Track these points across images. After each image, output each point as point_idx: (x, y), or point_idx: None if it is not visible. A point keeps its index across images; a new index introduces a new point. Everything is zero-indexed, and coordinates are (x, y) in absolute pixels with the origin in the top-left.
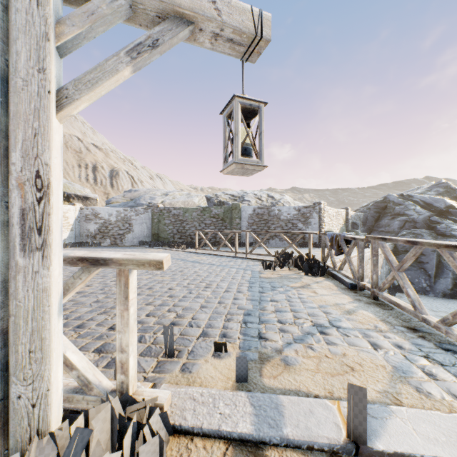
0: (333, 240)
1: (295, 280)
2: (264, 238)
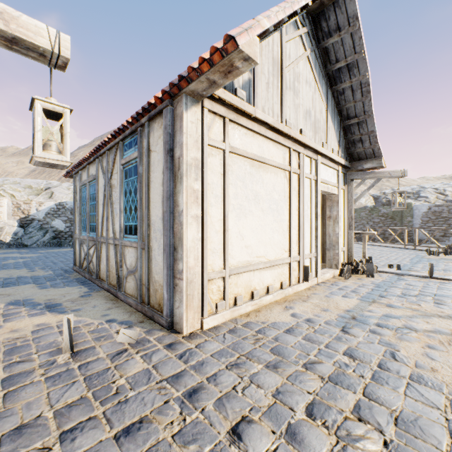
0: None
1: (451, 260)
2: (433, 234)
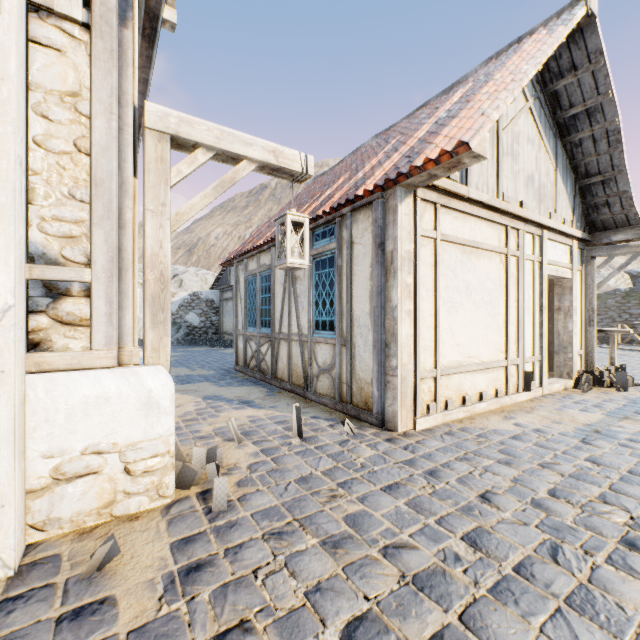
0: None
1: None
2: None
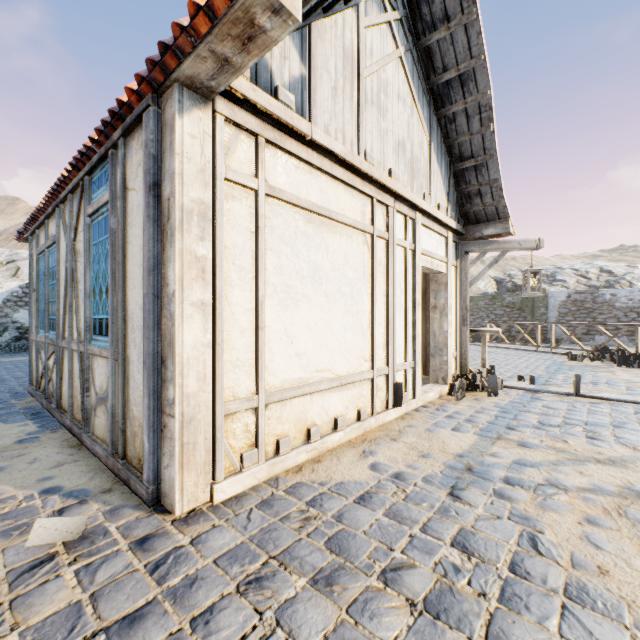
0: None
1: (601, 368)
2: (574, 331)
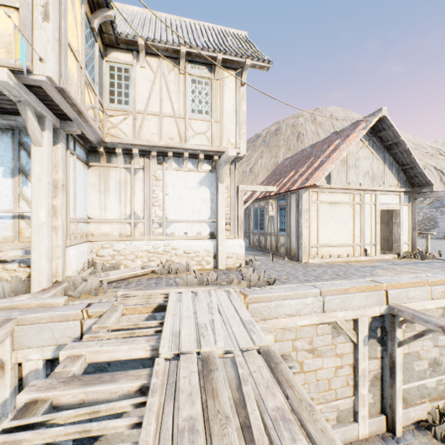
0: None
1: None
2: None
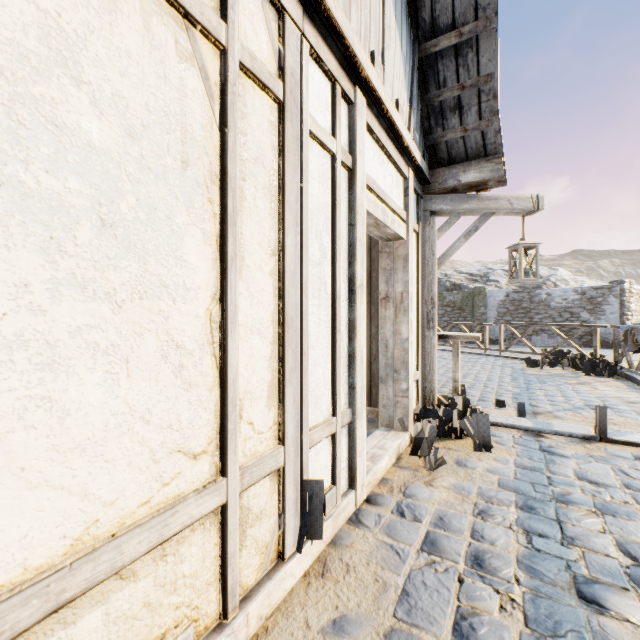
0: (627, 334)
1: (571, 378)
2: (526, 332)
